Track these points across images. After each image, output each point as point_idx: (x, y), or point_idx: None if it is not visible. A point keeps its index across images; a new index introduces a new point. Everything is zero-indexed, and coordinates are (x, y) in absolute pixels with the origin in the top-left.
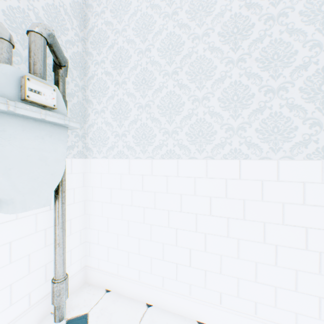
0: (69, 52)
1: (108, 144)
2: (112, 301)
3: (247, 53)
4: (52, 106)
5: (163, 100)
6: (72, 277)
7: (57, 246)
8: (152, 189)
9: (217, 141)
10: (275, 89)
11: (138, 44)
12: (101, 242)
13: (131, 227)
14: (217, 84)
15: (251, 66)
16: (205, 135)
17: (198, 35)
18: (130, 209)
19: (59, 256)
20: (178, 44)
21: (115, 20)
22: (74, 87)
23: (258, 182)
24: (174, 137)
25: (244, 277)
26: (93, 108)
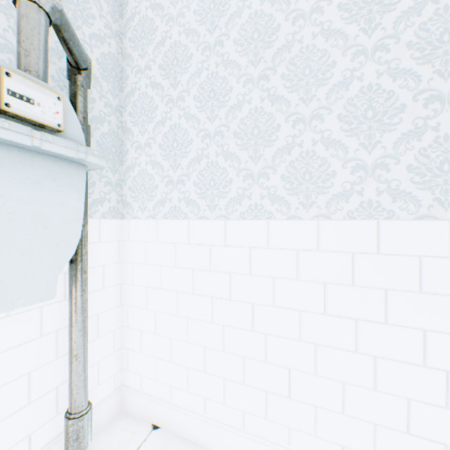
0: (95, 52)
1: (156, 195)
2: (161, 446)
3: (391, 35)
4: (54, 125)
5: (244, 124)
6: (100, 404)
7: (74, 359)
8: (226, 267)
9: (337, 189)
10: (444, 95)
11: (203, 36)
12: (145, 350)
13: (192, 327)
14: (336, 92)
15: (399, 57)
16: (315, 180)
17: (303, 11)
18: (190, 299)
19: (77, 376)
20: (269, 29)
21: (167, 1)
22: (104, 107)
23: (412, 259)
24: (263, 184)
25: (386, 423)
26: (134, 141)
